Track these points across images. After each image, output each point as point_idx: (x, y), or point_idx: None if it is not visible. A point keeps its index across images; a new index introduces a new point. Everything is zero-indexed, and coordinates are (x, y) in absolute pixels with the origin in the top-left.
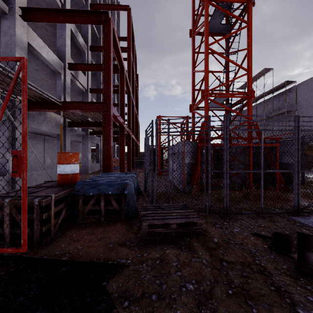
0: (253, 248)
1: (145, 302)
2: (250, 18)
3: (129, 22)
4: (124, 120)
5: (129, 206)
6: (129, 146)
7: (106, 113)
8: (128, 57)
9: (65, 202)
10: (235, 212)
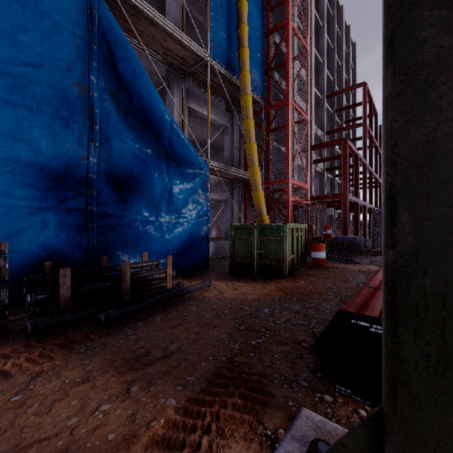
0: None
1: (357, 258)
2: None
3: (365, 97)
4: (358, 197)
5: (357, 247)
6: (365, 216)
7: (344, 199)
8: (363, 131)
9: (329, 243)
10: None
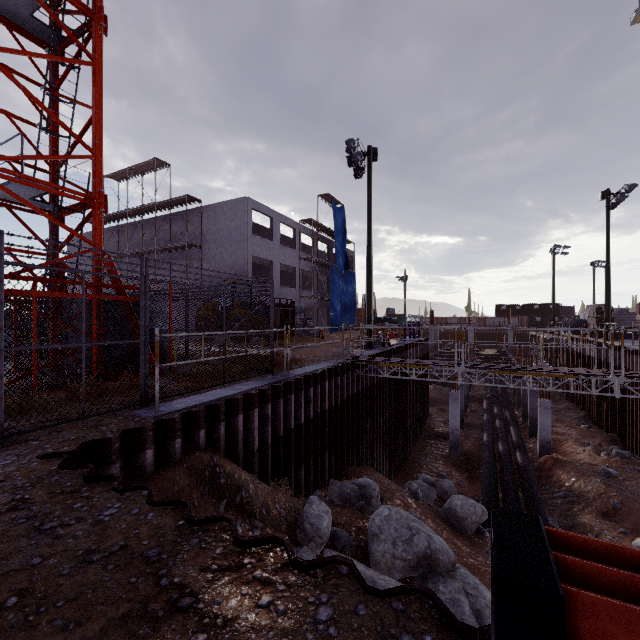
0: (24, 479)
1: None
2: (99, 54)
3: None
4: None
5: None
6: None
7: None
8: None
9: None
10: (22, 431)
